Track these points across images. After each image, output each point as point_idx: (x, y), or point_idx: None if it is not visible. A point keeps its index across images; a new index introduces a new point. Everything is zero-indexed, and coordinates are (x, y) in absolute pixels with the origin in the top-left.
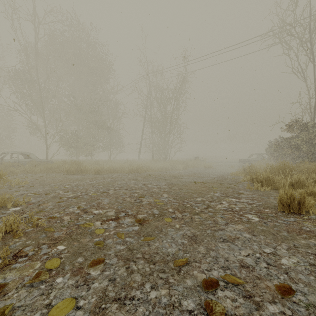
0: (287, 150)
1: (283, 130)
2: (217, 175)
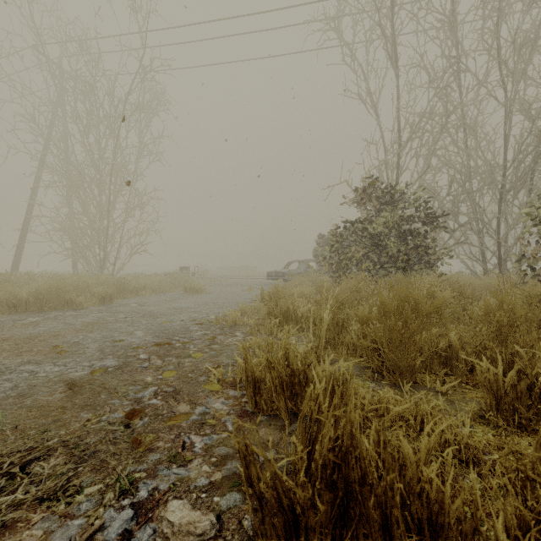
0: (356, 250)
1: (350, 200)
2: (166, 329)
